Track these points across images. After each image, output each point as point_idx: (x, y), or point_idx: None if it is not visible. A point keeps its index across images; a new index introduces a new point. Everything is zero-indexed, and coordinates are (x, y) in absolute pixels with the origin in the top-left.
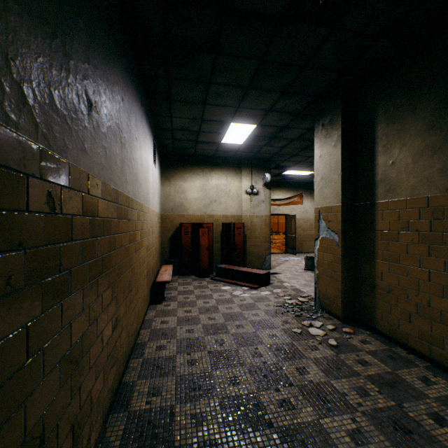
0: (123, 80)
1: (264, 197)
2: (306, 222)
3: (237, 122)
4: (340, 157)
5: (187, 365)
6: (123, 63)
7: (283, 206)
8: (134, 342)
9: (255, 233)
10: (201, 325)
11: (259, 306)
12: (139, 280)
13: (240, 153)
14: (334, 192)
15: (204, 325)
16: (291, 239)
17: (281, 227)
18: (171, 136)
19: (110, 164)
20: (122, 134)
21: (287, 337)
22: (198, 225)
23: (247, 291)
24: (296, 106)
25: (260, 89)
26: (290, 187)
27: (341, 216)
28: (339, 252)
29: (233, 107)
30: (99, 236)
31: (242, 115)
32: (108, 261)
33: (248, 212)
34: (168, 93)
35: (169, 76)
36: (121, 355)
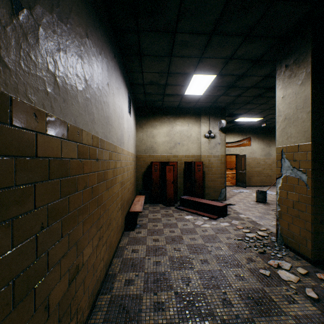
0: (88, 17)
1: (220, 139)
2: (253, 160)
3: (199, 73)
4: (310, 94)
5: (153, 310)
6: (88, 0)
7: (234, 148)
8: (105, 274)
9: (212, 170)
10: (167, 256)
11: (220, 239)
12: (112, 214)
13: (199, 104)
14: (301, 130)
15: (170, 258)
16: (241, 175)
17: (228, 165)
18: (143, 90)
19: (65, 97)
20: (86, 71)
21: (255, 279)
22: (165, 163)
23: (207, 221)
24: (257, 51)
25: (224, 34)
26: (240, 132)
27: (311, 155)
28: (309, 192)
29: (196, 57)
30: (39, 181)
31: (204, 65)
32: (61, 207)
33: (206, 152)
34: (138, 47)
35: (138, 28)
36: (85, 300)
